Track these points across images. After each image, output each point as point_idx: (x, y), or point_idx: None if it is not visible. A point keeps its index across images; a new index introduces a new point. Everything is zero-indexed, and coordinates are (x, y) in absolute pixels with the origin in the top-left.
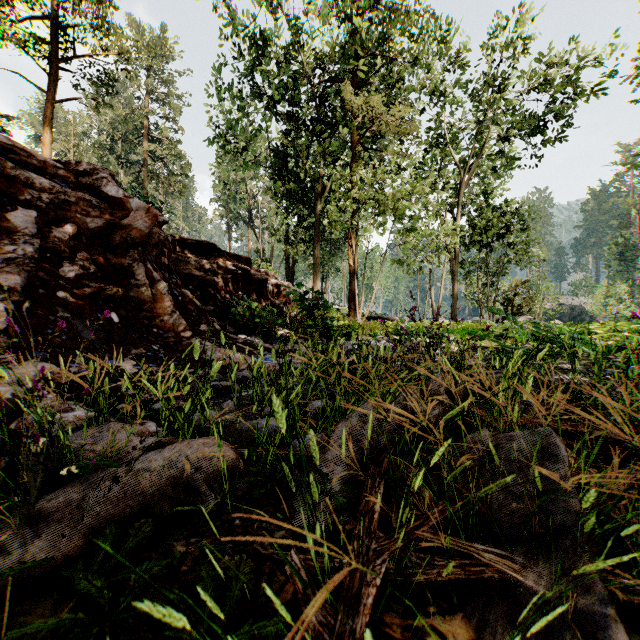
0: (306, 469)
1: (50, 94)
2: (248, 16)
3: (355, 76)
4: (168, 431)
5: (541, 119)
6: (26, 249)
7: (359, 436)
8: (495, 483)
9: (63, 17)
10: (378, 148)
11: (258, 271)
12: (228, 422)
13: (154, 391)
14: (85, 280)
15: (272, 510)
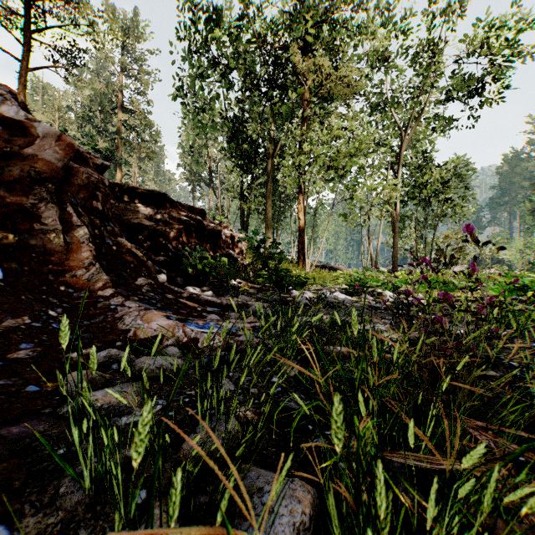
0: None
1: (24, 62)
2: None
3: (304, 44)
4: None
5: (478, 81)
6: None
7: None
8: None
9: None
10: (324, 113)
11: (212, 222)
12: None
13: None
14: None
15: None
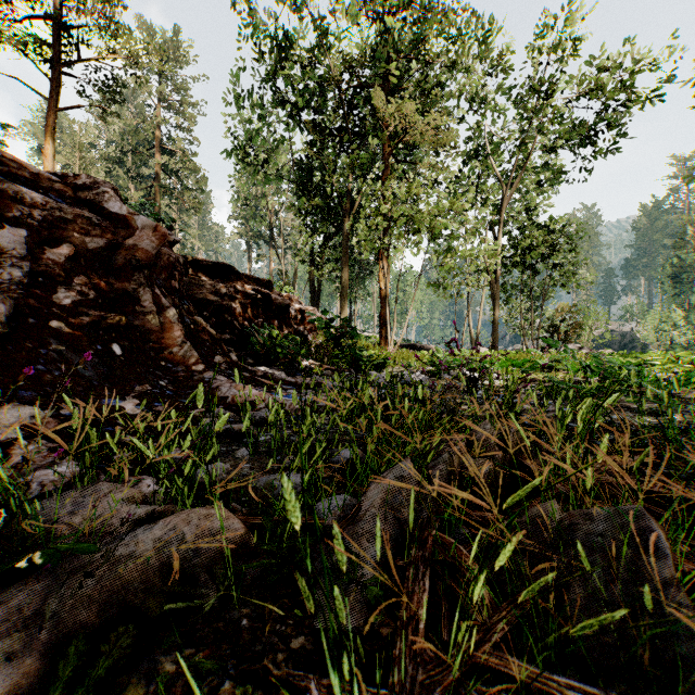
0: (330, 579)
1: (52, 101)
2: (269, 16)
3: (386, 81)
4: (167, 493)
5: (590, 128)
6: (13, 273)
7: (396, 504)
8: (600, 620)
9: (66, 17)
10: (411, 160)
11: (280, 295)
12: (241, 476)
13: (145, 451)
14: (83, 307)
15: (289, 604)
